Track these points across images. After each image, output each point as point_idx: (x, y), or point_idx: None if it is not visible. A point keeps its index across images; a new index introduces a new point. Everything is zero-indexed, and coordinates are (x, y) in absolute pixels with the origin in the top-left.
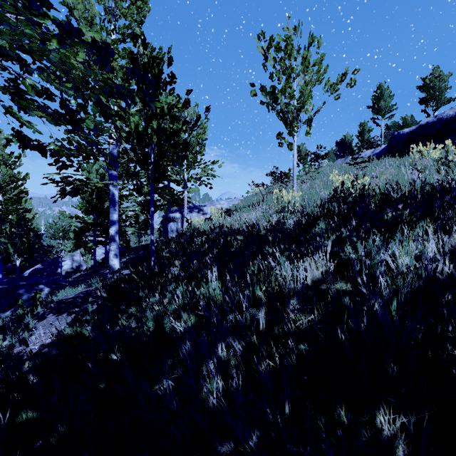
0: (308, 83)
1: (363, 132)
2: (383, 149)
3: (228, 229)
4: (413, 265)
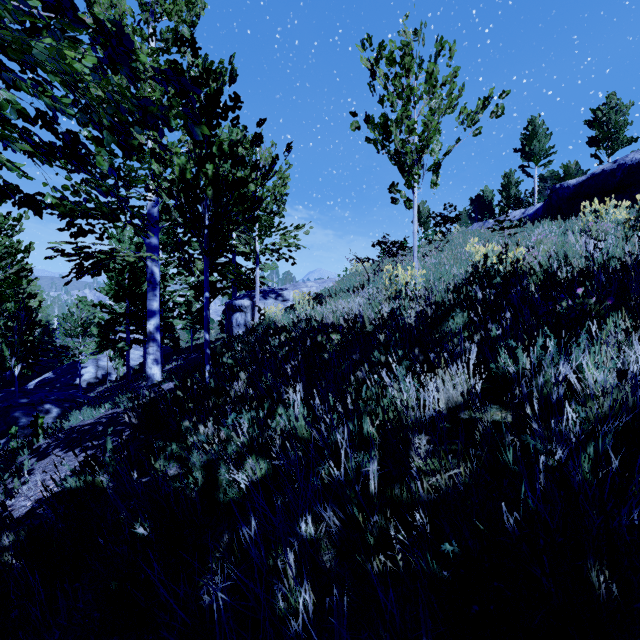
0: (436, 110)
1: (509, 185)
2: (539, 209)
3: (318, 323)
4: (607, 383)
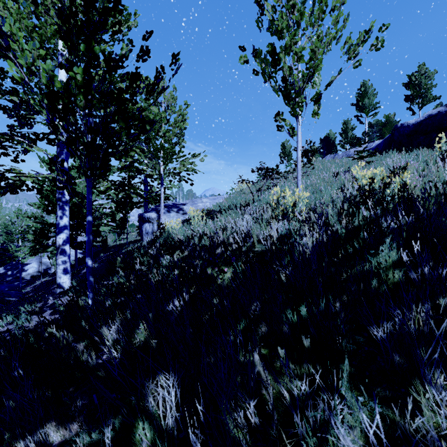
0: (323, 38)
1: (347, 129)
2: (380, 144)
3: (210, 240)
4: None
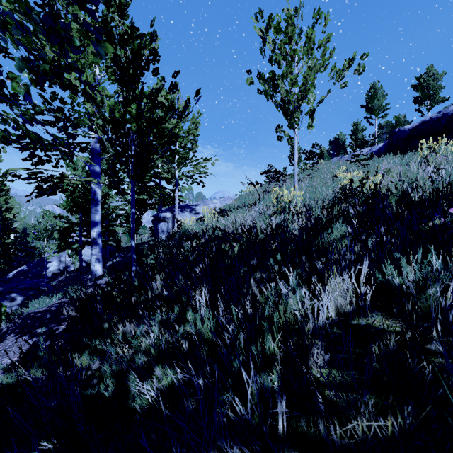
0: (312, 67)
1: (357, 131)
2: (382, 147)
3: (221, 231)
4: None
